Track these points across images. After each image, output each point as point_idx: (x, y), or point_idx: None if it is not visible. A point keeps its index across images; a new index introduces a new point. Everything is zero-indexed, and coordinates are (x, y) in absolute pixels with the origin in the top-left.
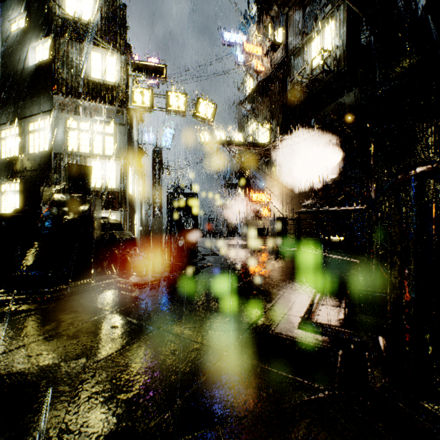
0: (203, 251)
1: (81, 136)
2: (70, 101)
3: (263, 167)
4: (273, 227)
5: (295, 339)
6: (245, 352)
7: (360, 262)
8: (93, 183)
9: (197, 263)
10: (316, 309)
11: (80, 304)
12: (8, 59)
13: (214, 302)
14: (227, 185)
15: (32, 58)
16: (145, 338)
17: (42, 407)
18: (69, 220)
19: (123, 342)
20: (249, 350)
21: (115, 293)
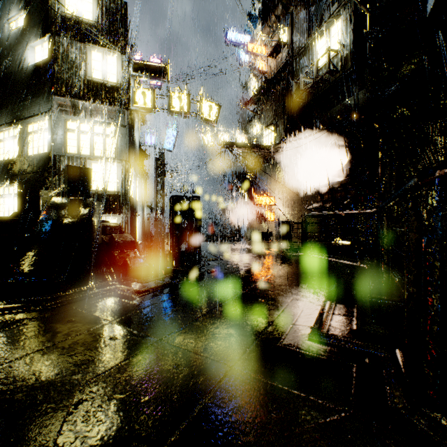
0: (207, 256)
1: (81, 138)
2: (70, 102)
3: (268, 169)
4: (278, 231)
5: (306, 353)
6: (252, 367)
7: (369, 267)
8: (93, 186)
9: (201, 269)
10: (327, 318)
11: (77, 313)
12: (7, 59)
13: (218, 310)
14: (230, 188)
15: (31, 58)
16: (145, 351)
17: (31, 431)
18: (67, 224)
19: (122, 356)
20: (257, 364)
21: (114, 301)
